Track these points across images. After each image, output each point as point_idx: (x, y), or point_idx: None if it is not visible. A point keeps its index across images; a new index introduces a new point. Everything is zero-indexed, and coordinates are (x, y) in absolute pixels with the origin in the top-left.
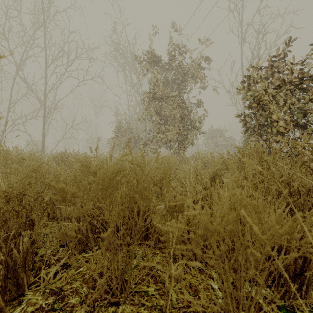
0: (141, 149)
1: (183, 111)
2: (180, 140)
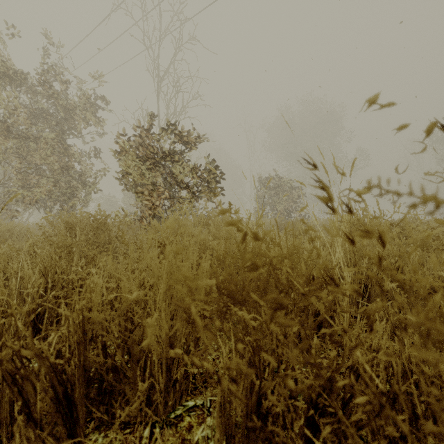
0: None
1: (70, 160)
2: (62, 200)
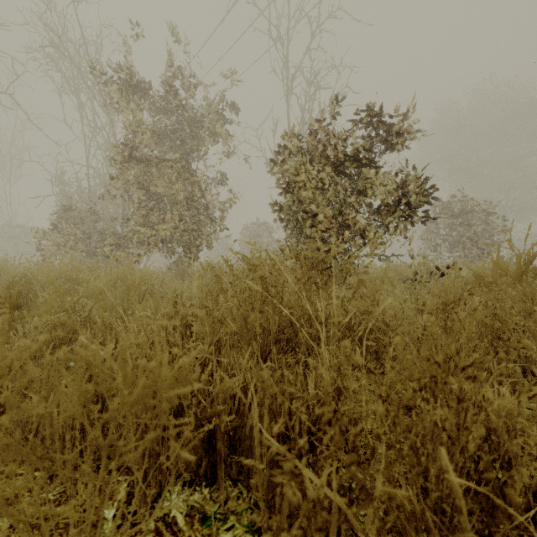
0: (107, 254)
1: (193, 189)
2: (186, 240)
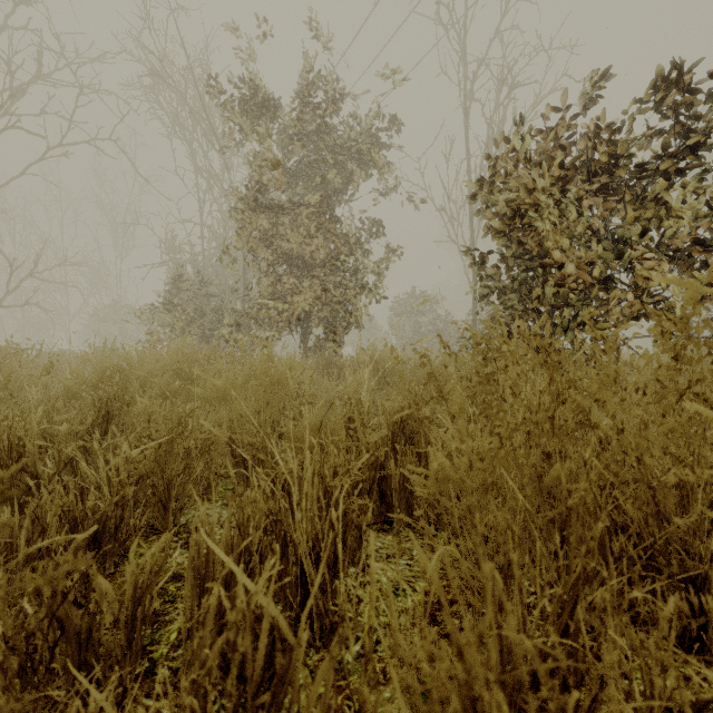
0: (226, 338)
1: (336, 246)
2: (328, 317)
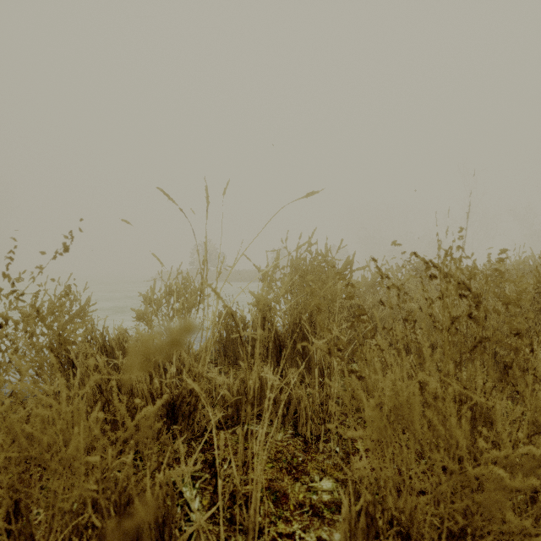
0: None
1: None
2: None
